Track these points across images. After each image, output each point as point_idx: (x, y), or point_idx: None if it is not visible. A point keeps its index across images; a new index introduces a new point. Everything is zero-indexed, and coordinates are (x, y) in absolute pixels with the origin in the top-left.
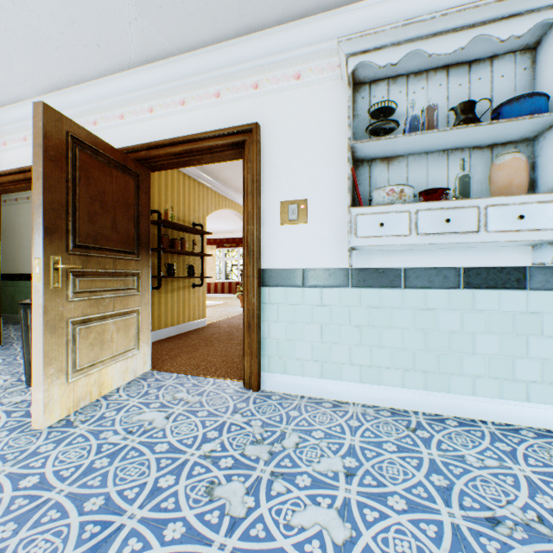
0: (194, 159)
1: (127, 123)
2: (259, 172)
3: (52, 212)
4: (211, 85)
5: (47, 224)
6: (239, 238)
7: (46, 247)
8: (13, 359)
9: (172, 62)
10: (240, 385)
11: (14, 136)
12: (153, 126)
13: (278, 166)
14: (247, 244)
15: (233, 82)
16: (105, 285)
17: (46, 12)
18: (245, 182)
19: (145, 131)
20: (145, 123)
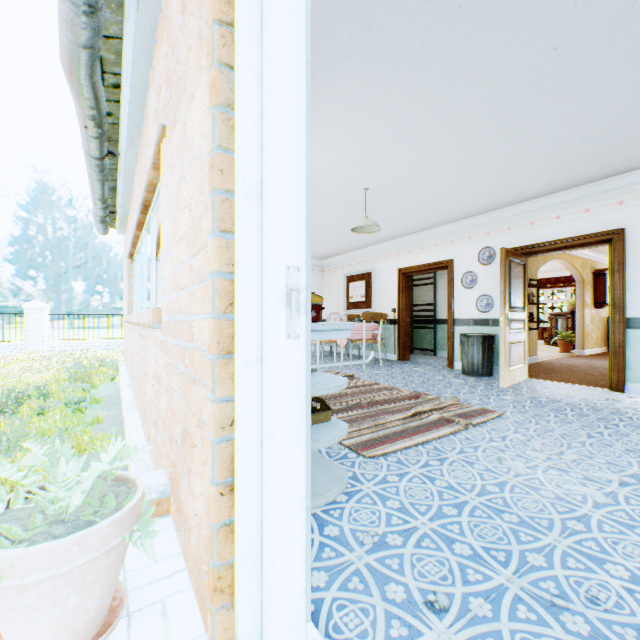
0: (565, 250)
1: (512, 233)
2: (623, 257)
3: (505, 294)
4: (580, 205)
5: (504, 299)
6: (545, 279)
7: (504, 309)
8: (432, 366)
9: (551, 197)
10: (605, 390)
11: (428, 244)
12: (532, 233)
13: (639, 252)
14: (612, 302)
15: (599, 202)
16: (515, 326)
17: (489, 198)
18: (611, 264)
19: (526, 236)
20: (526, 231)
